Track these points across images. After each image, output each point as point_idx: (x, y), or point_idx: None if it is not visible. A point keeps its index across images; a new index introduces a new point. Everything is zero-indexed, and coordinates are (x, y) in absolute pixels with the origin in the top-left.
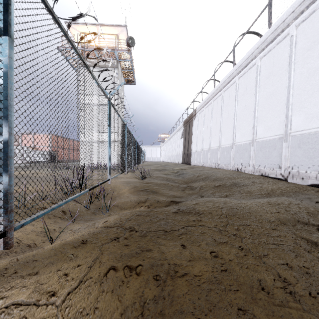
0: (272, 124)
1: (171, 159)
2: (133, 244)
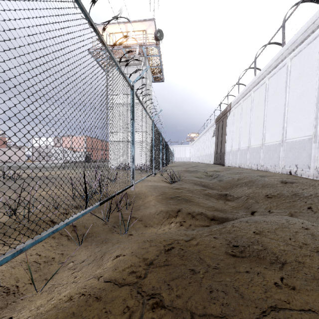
0: None
1: (201, 159)
2: None
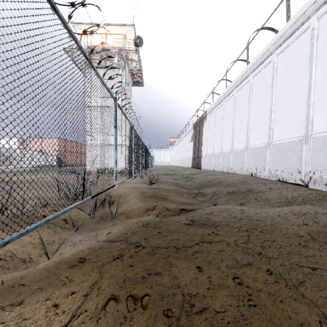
0: (290, 125)
1: (180, 163)
2: (139, 265)
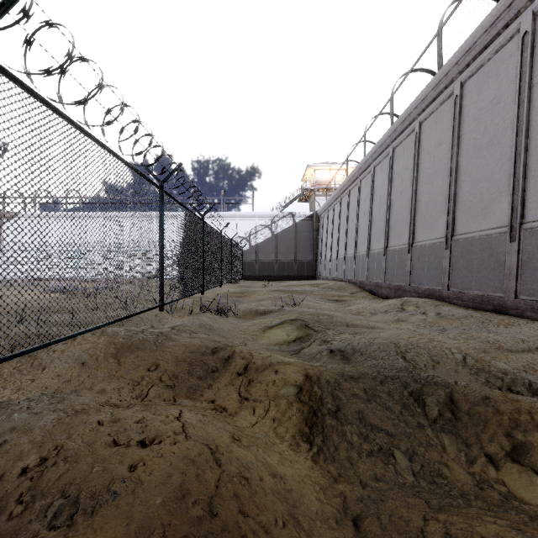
0: None
1: None
2: None
